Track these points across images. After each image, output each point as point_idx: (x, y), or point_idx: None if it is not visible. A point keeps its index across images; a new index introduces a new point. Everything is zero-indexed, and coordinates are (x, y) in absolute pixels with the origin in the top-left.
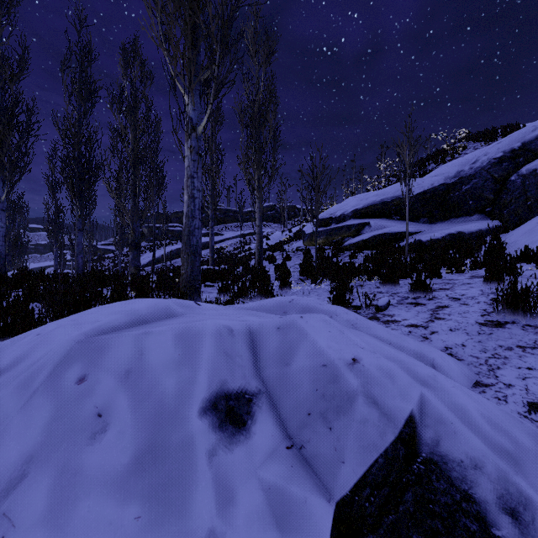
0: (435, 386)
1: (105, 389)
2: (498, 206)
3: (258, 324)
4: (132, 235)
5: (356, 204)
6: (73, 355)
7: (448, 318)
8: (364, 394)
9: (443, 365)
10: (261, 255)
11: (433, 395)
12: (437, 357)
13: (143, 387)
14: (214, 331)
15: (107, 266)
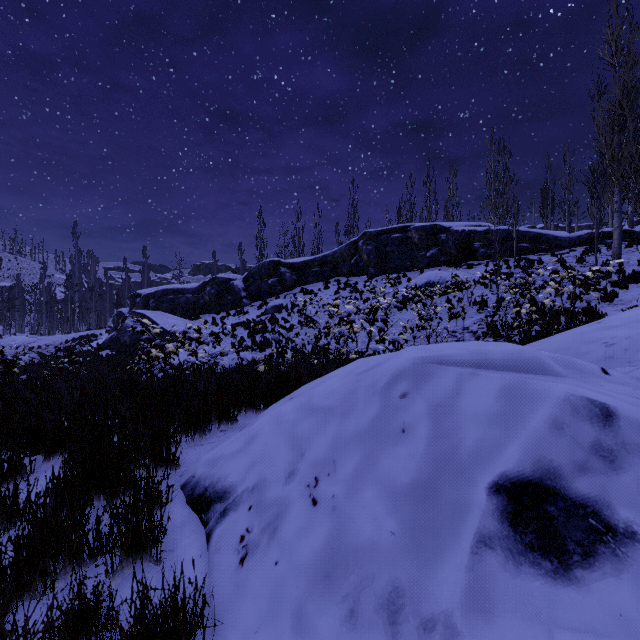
0: None
1: None
2: None
3: None
4: None
5: None
6: None
7: None
8: None
9: None
10: None
11: None
12: None
13: None
14: None
15: None
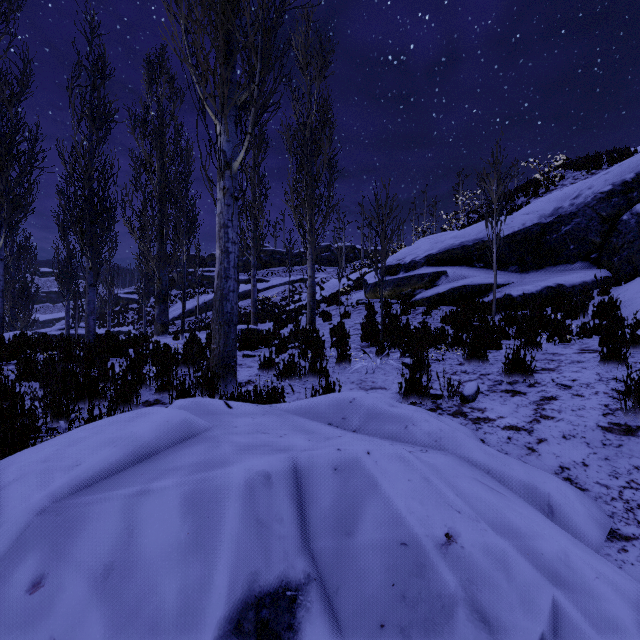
0: (572, 581)
1: (70, 603)
2: (607, 252)
3: (307, 458)
4: (158, 286)
5: (430, 248)
6: (29, 536)
7: (558, 417)
8: (467, 604)
9: (563, 504)
10: (313, 312)
11: (572, 604)
12: (554, 491)
13: (128, 598)
14: (242, 487)
15: (130, 319)
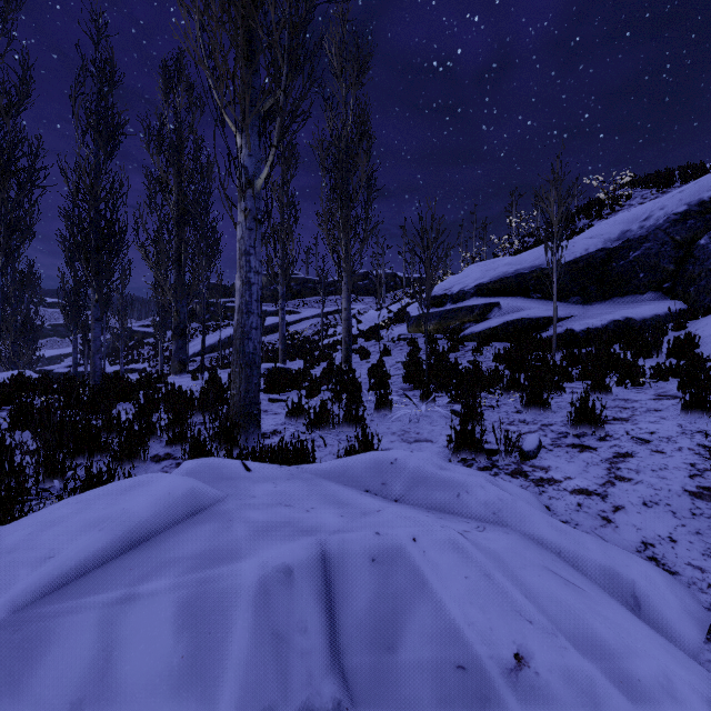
0: None
1: None
2: (682, 281)
3: (338, 544)
4: (176, 319)
5: (481, 276)
6: None
7: (636, 478)
8: None
9: (651, 594)
10: (349, 349)
11: None
12: (639, 578)
13: None
14: (255, 590)
15: (146, 356)
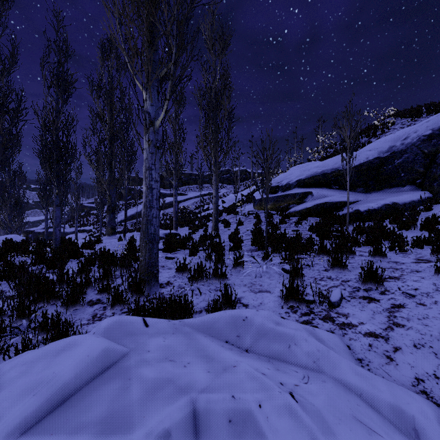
0: None
1: None
2: (429, 179)
3: (205, 404)
4: (109, 201)
5: (300, 174)
6: None
7: (408, 325)
8: None
9: (426, 427)
10: (217, 221)
11: None
12: (417, 414)
13: None
14: None
15: (91, 221)
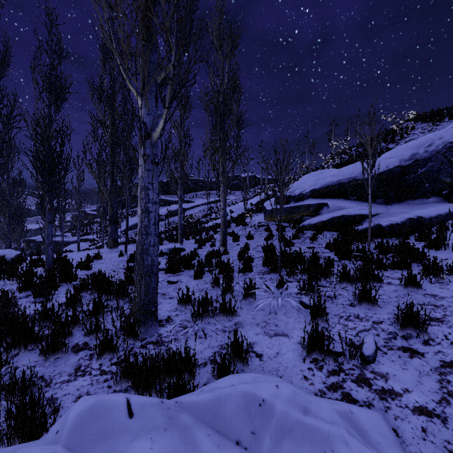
0: None
1: None
2: None
3: None
4: (110, 211)
5: (314, 184)
6: None
7: None
8: None
9: None
10: (225, 236)
11: None
12: None
13: None
14: None
15: (95, 230)
